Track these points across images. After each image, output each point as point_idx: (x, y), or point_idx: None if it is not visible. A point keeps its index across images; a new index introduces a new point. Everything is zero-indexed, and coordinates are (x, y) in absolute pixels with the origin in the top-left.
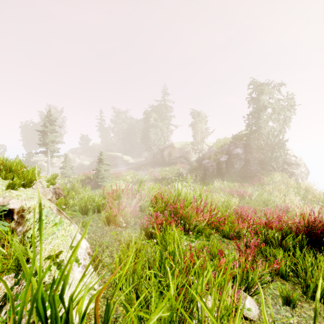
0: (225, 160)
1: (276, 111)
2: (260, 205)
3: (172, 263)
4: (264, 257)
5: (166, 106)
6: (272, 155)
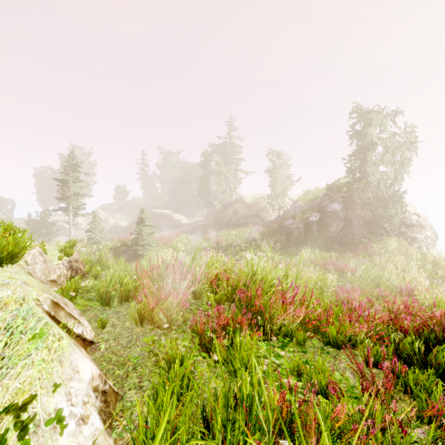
0: (316, 220)
1: (390, 149)
2: (368, 284)
3: (250, 440)
4: (408, 391)
5: (232, 145)
6: (384, 213)
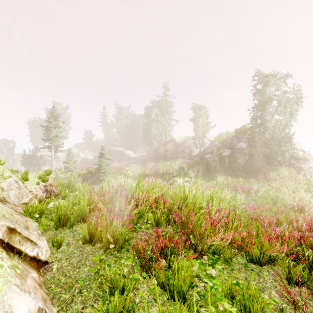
0: (228, 154)
1: (283, 103)
2: (268, 202)
3: None
4: None
5: (167, 101)
6: (278, 149)
